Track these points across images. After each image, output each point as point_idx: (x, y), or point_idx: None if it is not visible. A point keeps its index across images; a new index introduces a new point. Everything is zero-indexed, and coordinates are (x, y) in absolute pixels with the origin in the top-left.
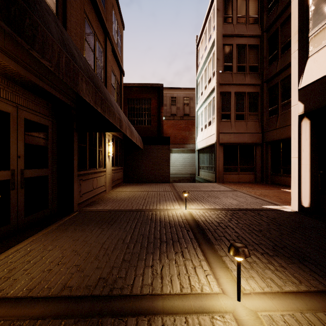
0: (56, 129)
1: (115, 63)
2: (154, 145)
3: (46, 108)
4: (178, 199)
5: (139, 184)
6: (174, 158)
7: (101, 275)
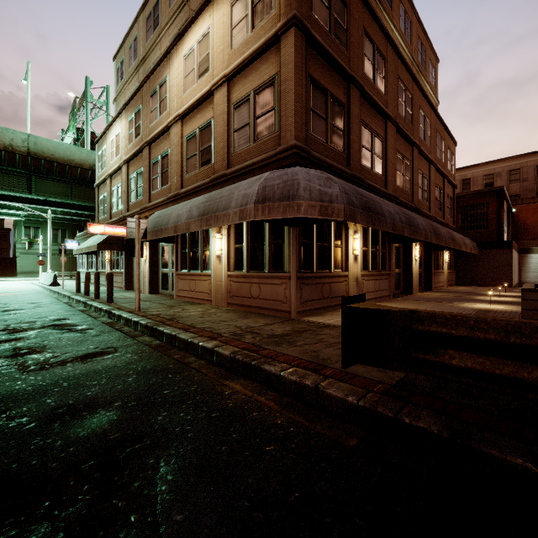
0: (423, 251)
1: (449, 186)
2: (491, 250)
3: (421, 243)
4: (506, 292)
5: (473, 286)
6: (537, 260)
7: (458, 295)
